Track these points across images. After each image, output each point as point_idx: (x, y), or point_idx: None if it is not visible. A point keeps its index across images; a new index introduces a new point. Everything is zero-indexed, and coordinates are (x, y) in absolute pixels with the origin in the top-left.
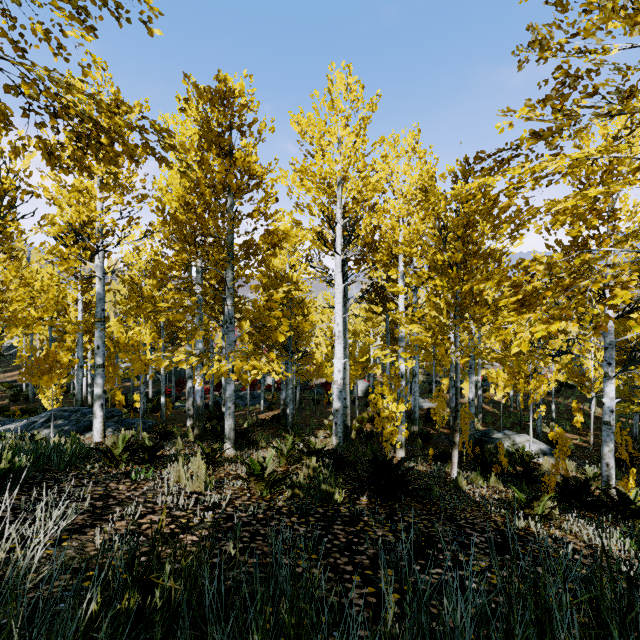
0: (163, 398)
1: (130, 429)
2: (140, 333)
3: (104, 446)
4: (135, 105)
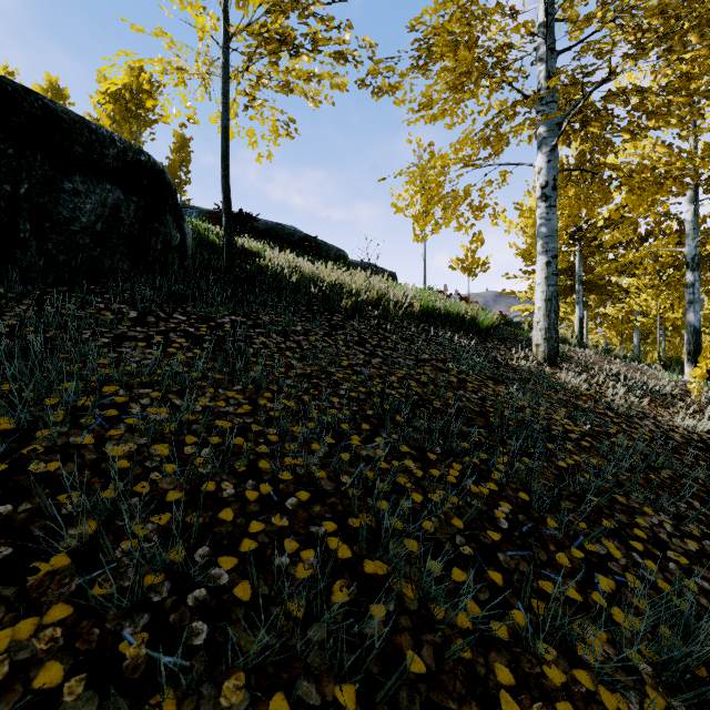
0: None
1: None
2: None
3: None
4: None
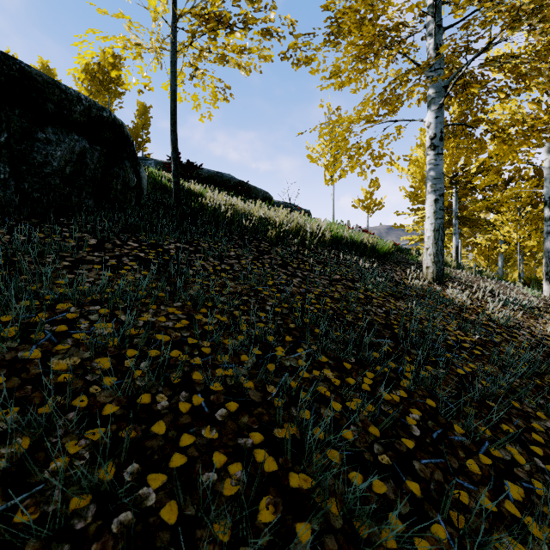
0: None
1: None
2: None
3: None
4: None
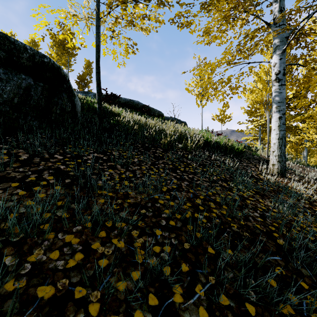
0: None
1: None
2: None
3: None
4: None
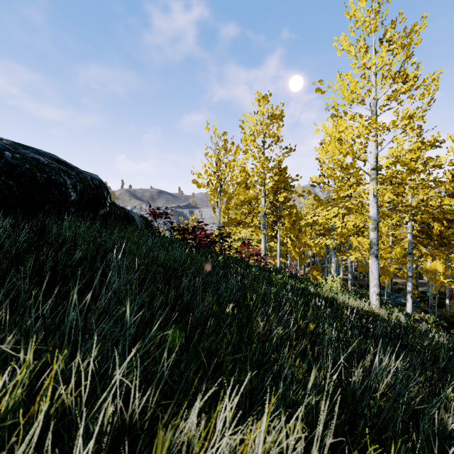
0: (447, 300)
1: (426, 313)
2: (435, 265)
3: (414, 317)
4: (431, 140)
